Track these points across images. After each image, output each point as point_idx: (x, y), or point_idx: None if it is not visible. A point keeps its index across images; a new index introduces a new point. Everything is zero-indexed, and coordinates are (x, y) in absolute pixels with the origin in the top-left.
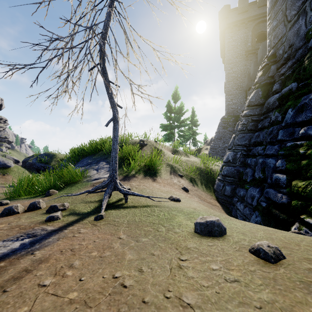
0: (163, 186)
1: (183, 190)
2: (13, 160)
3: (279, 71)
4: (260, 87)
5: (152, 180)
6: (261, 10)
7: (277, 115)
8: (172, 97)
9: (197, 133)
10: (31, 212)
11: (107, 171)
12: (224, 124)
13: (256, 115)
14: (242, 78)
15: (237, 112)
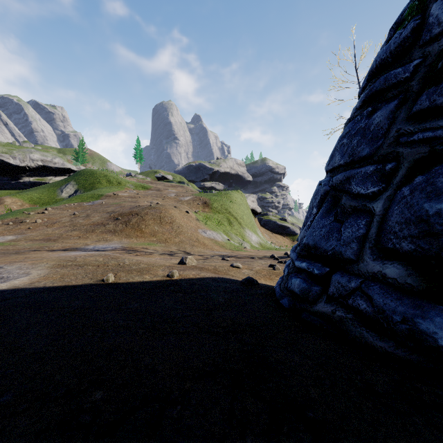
0: None
1: None
2: (299, 228)
3: None
4: None
5: None
6: None
7: None
8: None
9: None
10: None
11: None
12: None
13: None
14: None
15: None
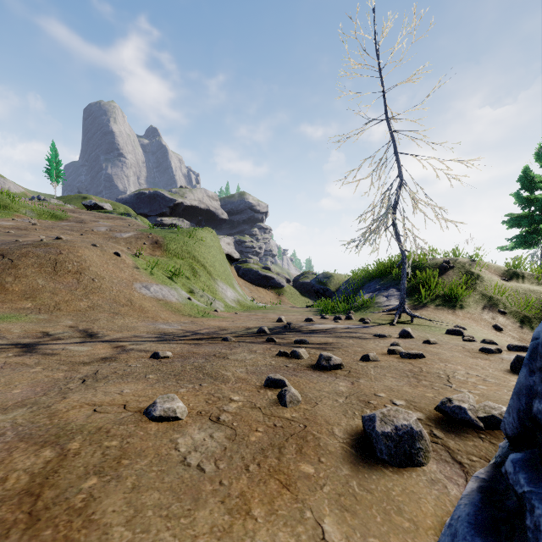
0: (460, 319)
1: (493, 328)
2: (285, 279)
3: None
4: None
5: (449, 312)
6: None
7: None
8: (536, 158)
9: None
10: (349, 320)
11: (397, 299)
12: None
13: None
14: None
15: None
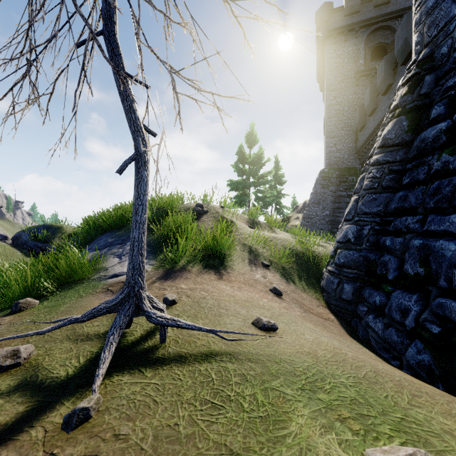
0: (238, 289)
1: (273, 293)
2: None
3: (441, 84)
4: (404, 114)
5: (218, 276)
6: (378, 12)
7: (446, 159)
8: (246, 140)
9: (282, 195)
10: None
11: None
12: (325, 181)
13: (397, 162)
14: (350, 112)
15: (343, 164)
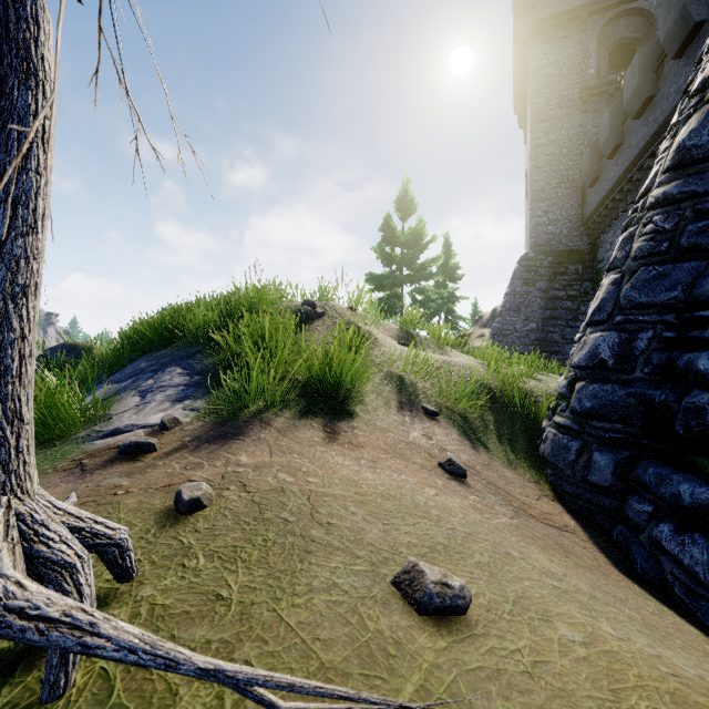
0: (370, 466)
1: (447, 473)
2: None
3: None
4: None
5: (330, 434)
6: None
7: None
8: (396, 207)
9: (457, 298)
10: None
11: (171, 401)
12: (528, 273)
13: None
14: (572, 157)
15: (560, 244)
